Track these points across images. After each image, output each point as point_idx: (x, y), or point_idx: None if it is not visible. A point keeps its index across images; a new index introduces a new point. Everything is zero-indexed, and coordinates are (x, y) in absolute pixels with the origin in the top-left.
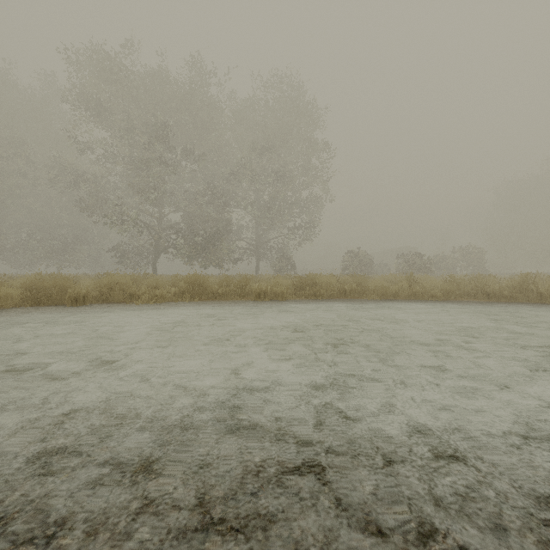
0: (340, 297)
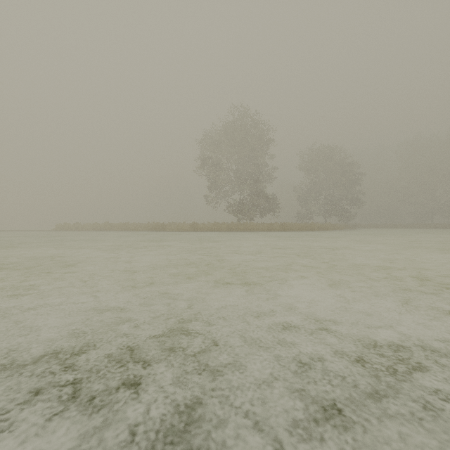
0: None
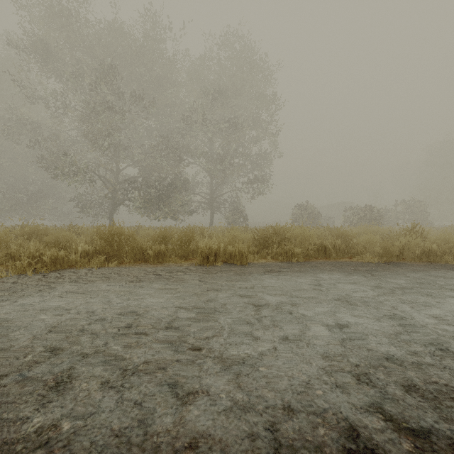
0: (319, 258)
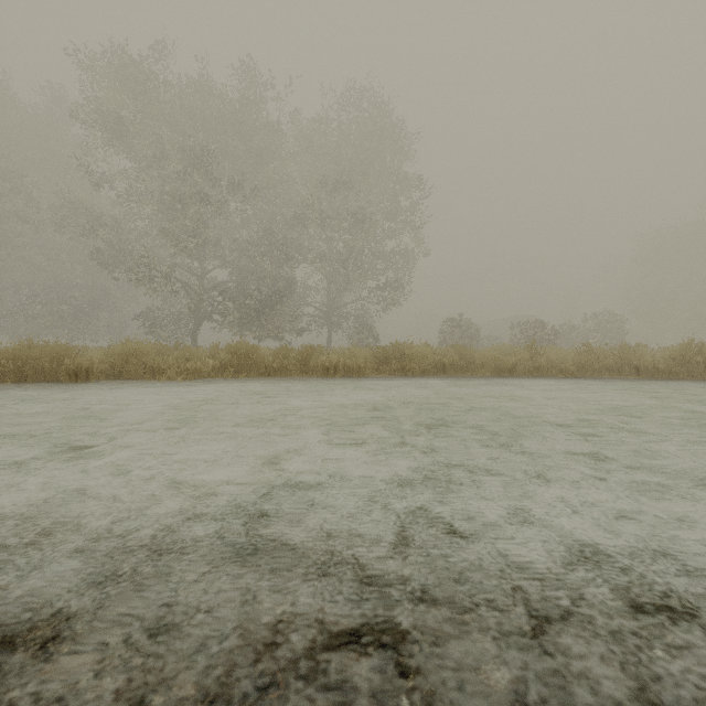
0: (437, 374)
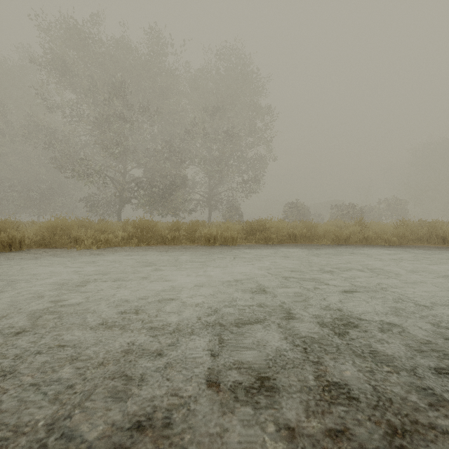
0: (290, 242)
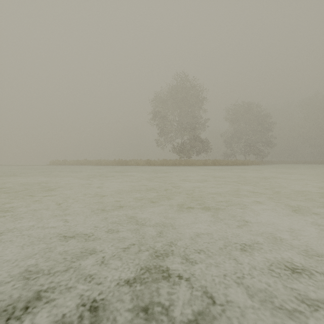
0: None
